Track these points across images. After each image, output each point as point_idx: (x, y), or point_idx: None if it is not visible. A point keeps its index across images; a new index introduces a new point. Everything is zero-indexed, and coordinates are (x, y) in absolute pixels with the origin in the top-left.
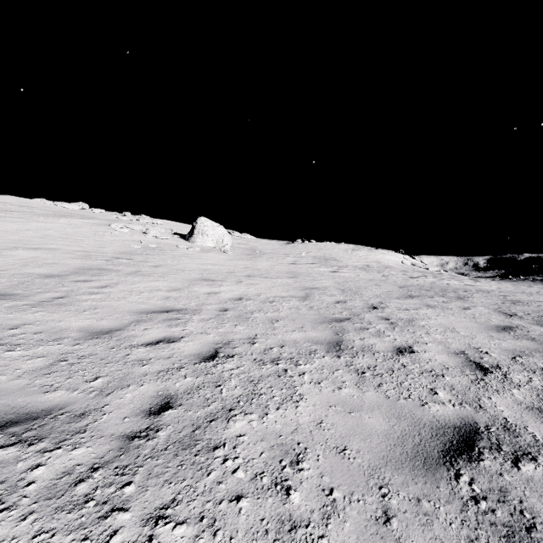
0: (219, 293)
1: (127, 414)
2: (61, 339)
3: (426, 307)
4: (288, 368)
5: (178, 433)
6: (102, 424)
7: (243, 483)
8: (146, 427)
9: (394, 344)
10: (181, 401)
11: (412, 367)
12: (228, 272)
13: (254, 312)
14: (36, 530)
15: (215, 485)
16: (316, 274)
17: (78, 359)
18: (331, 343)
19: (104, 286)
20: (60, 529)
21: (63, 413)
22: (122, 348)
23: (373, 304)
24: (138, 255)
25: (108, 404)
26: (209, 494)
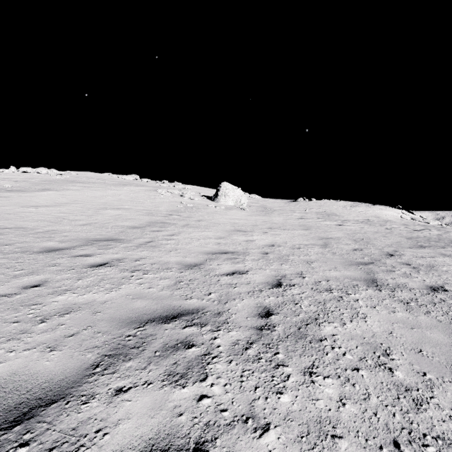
0: (254, 241)
1: (247, 315)
2: (170, 269)
3: (441, 256)
4: (342, 296)
5: (289, 329)
6: (235, 320)
7: (355, 361)
8: (264, 324)
9: (425, 284)
10: (277, 311)
11: (451, 302)
12: (253, 225)
13: (289, 255)
14: (241, 369)
15: (336, 360)
16: (324, 227)
17: (189, 281)
18: (367, 280)
19: (172, 234)
20: (254, 370)
21: (206, 312)
22: (212, 276)
23: (388, 252)
24: (183, 213)
25: (229, 309)
26: (334, 364)
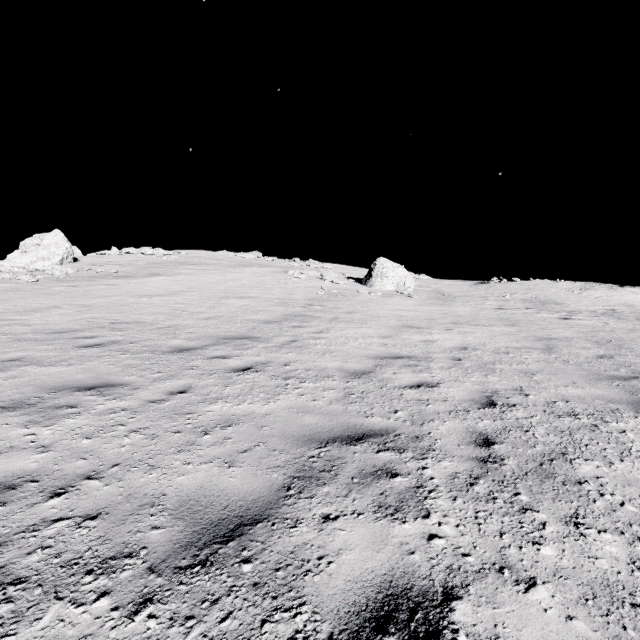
0: (435, 342)
1: (457, 442)
2: (331, 377)
3: None
4: (597, 424)
5: (526, 465)
6: (443, 447)
7: None
8: (487, 455)
9: None
10: (500, 439)
11: None
12: (428, 319)
13: (494, 363)
14: (473, 508)
15: (611, 511)
16: (540, 321)
17: (362, 394)
18: (633, 403)
19: (319, 332)
20: (492, 511)
21: (399, 434)
22: (390, 388)
23: None
24: (327, 302)
25: (430, 432)
26: (610, 516)
